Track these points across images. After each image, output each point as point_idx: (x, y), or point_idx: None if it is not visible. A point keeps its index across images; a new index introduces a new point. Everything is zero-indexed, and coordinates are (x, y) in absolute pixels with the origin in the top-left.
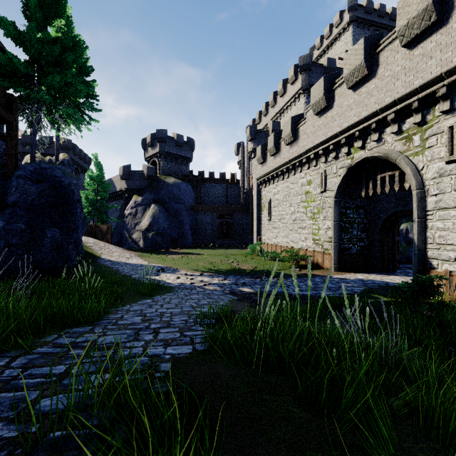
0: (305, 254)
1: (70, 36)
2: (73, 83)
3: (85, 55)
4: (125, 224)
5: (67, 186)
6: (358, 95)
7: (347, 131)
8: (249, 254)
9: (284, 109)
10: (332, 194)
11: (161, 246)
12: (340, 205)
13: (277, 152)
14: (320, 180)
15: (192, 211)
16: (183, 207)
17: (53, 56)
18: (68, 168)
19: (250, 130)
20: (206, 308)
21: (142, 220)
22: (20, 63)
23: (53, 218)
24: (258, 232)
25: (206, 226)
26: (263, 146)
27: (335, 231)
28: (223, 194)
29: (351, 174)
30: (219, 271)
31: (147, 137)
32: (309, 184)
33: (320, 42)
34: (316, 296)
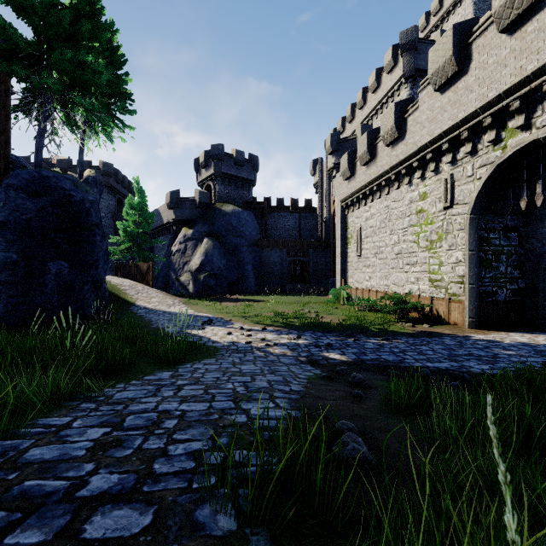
0: (418, 301)
1: (88, 4)
2: (89, 63)
3: (117, 42)
4: (171, 264)
5: (79, 203)
6: (520, 38)
7: (495, 104)
8: (331, 302)
9: (377, 109)
10: (464, 209)
11: (215, 292)
12: (478, 226)
13: (372, 158)
14: (442, 190)
15: (255, 247)
16: (244, 242)
17: (63, 28)
18: (94, 188)
19: (331, 140)
20: (263, 404)
21: (192, 258)
22: (17, 35)
23: (60, 247)
24: (343, 273)
25: (273, 266)
26: (351, 154)
27: (470, 266)
28: (295, 226)
29: (501, 175)
30: (289, 325)
31: (200, 155)
32: (423, 199)
33: (426, 20)
34: (465, 374)
